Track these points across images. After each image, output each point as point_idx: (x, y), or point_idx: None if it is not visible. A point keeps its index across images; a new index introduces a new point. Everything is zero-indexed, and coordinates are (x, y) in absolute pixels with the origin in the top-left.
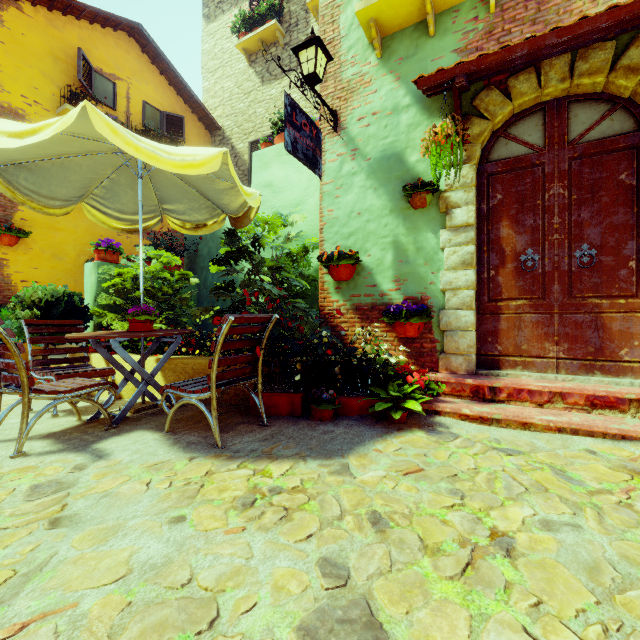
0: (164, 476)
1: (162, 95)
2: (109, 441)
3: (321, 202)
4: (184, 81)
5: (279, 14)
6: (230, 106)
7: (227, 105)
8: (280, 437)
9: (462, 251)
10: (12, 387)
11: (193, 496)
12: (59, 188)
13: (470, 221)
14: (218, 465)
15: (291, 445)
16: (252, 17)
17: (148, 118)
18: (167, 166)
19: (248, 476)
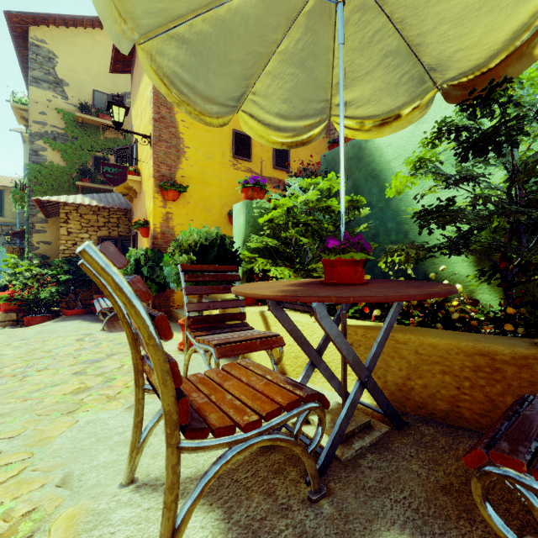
0: None
1: None
2: None
3: None
4: None
5: None
6: None
7: None
8: None
9: None
10: (155, 391)
11: None
12: (217, 78)
13: None
14: None
15: None
16: None
17: None
18: None
19: None
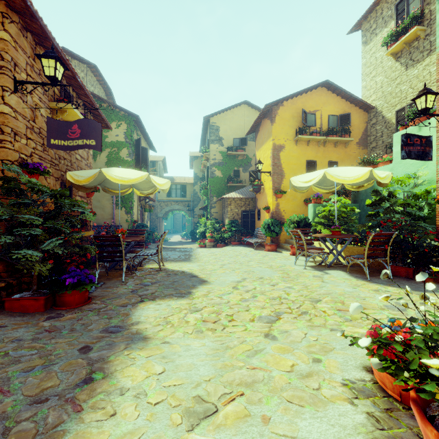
0: (348, 281)
1: (337, 106)
2: (328, 271)
3: (437, 166)
4: (350, 93)
5: (420, 19)
6: (381, 92)
7: (378, 92)
8: (397, 282)
9: None
10: (300, 250)
11: (358, 286)
12: None
13: None
14: (367, 283)
15: (400, 285)
16: (397, 31)
17: (330, 122)
18: (348, 182)
19: (378, 287)
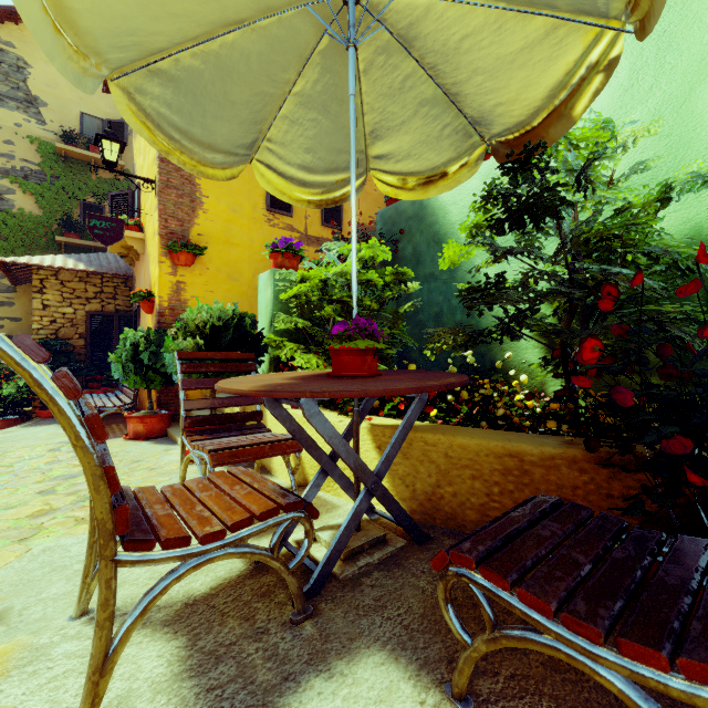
0: None
1: None
2: None
3: None
4: None
5: None
6: None
7: None
8: None
9: None
10: None
11: None
12: (218, 122)
13: None
14: None
15: None
16: None
17: None
18: None
19: None
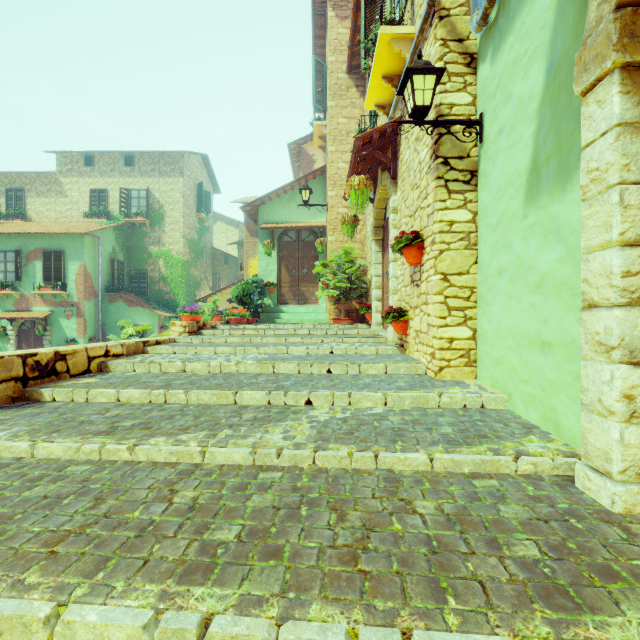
0: None
1: None
2: None
3: None
4: None
5: None
6: None
7: None
8: None
9: (13, 349)
10: None
11: None
12: None
13: (14, 343)
14: None
15: None
16: None
17: None
18: None
19: None
